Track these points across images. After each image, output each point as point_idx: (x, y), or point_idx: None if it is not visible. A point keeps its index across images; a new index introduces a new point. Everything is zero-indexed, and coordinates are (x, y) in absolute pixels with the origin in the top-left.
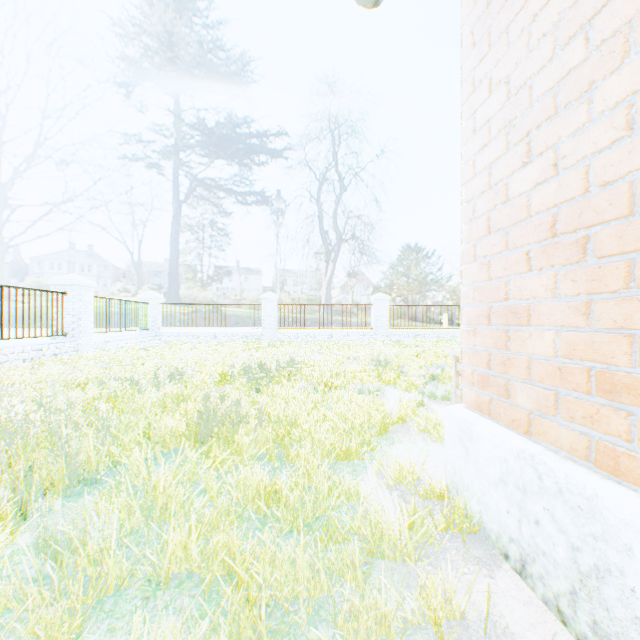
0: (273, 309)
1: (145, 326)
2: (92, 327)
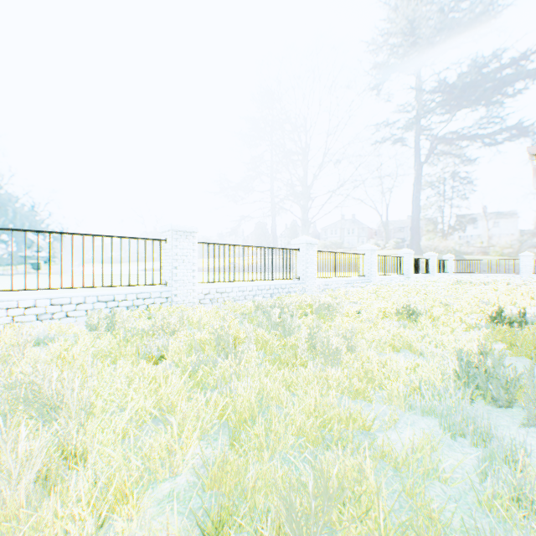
0: (528, 262)
1: (446, 271)
2: (435, 271)
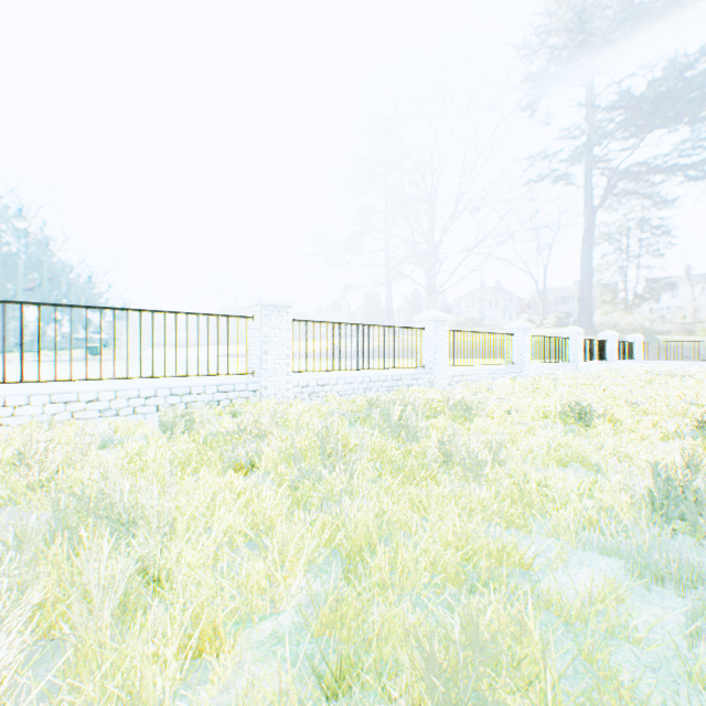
0: None
1: (631, 357)
2: (615, 357)
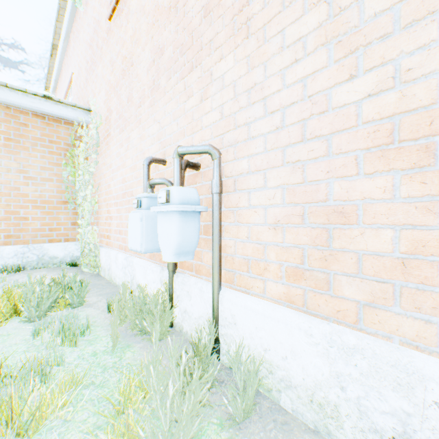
0: None
1: None
2: None
